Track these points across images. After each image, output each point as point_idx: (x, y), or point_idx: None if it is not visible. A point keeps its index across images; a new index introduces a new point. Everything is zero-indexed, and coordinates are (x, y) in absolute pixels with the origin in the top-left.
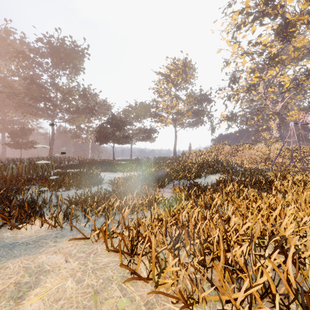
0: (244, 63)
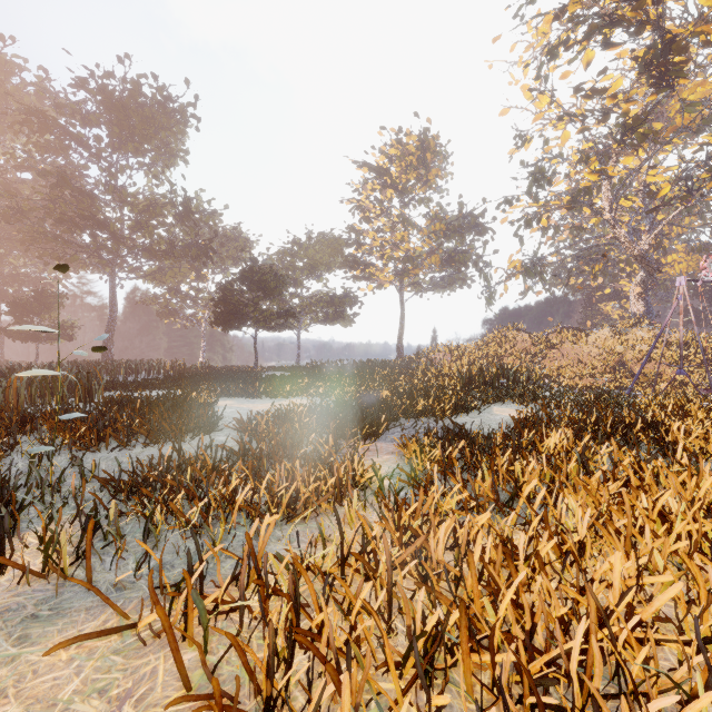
0: (564, 139)
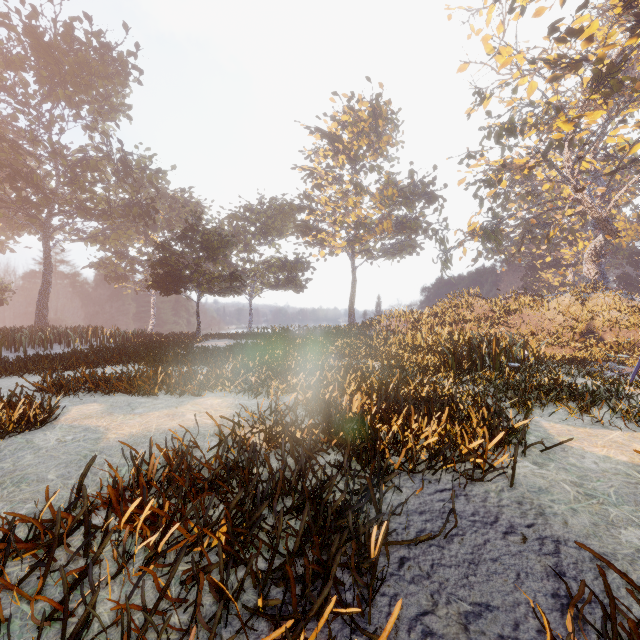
0: (530, 90)
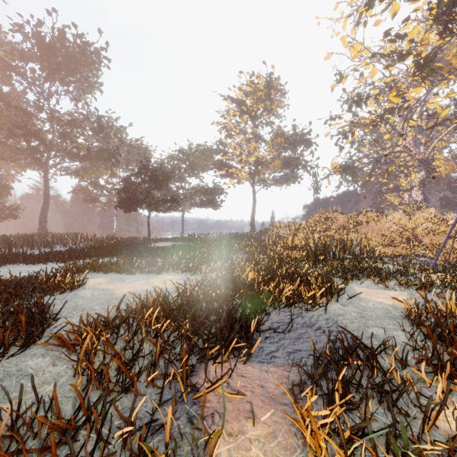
0: (373, 73)
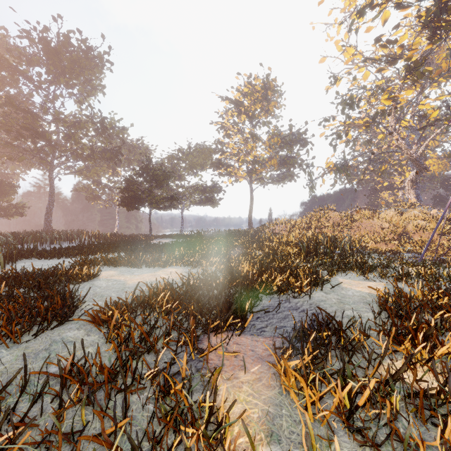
0: (365, 77)
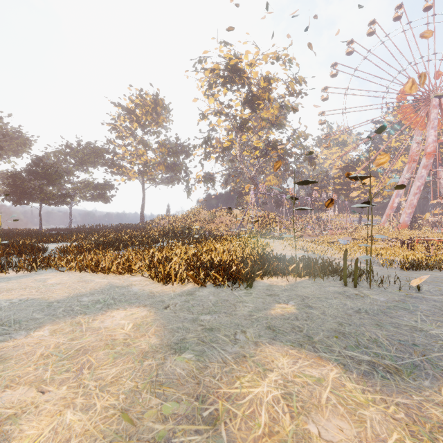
0: (219, 122)
